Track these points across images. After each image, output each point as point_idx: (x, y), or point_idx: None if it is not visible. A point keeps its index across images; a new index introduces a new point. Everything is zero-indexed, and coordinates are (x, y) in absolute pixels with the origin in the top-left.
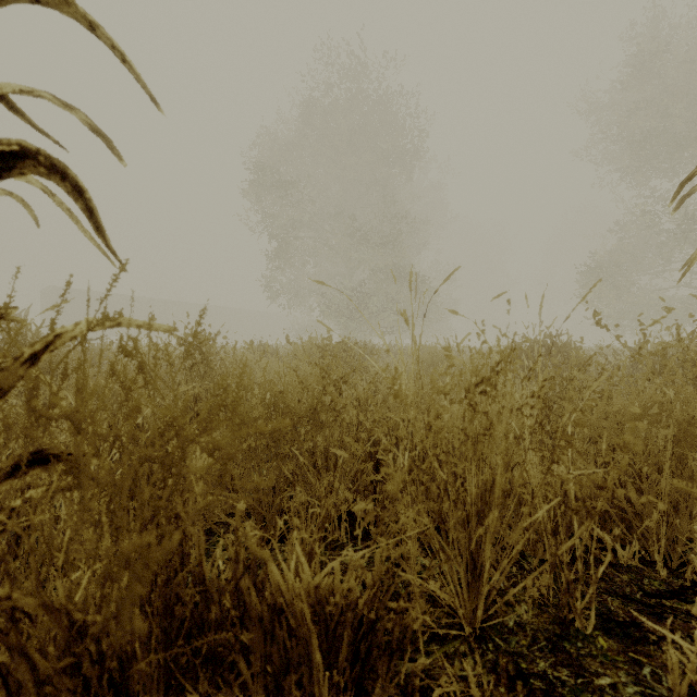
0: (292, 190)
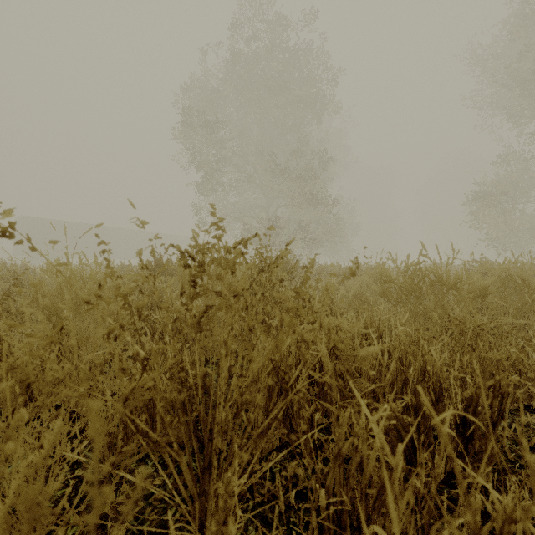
0: (218, 129)
